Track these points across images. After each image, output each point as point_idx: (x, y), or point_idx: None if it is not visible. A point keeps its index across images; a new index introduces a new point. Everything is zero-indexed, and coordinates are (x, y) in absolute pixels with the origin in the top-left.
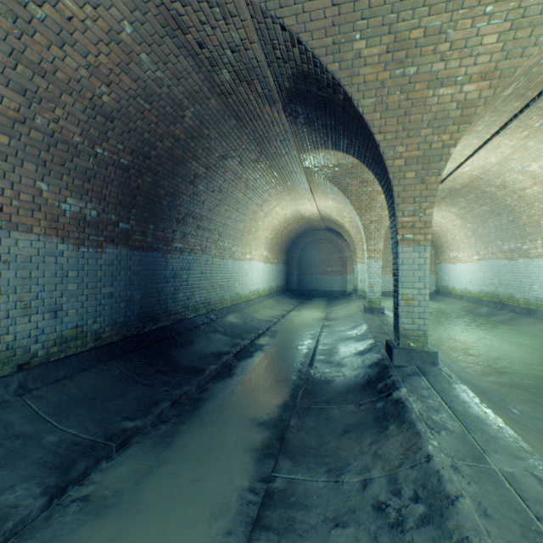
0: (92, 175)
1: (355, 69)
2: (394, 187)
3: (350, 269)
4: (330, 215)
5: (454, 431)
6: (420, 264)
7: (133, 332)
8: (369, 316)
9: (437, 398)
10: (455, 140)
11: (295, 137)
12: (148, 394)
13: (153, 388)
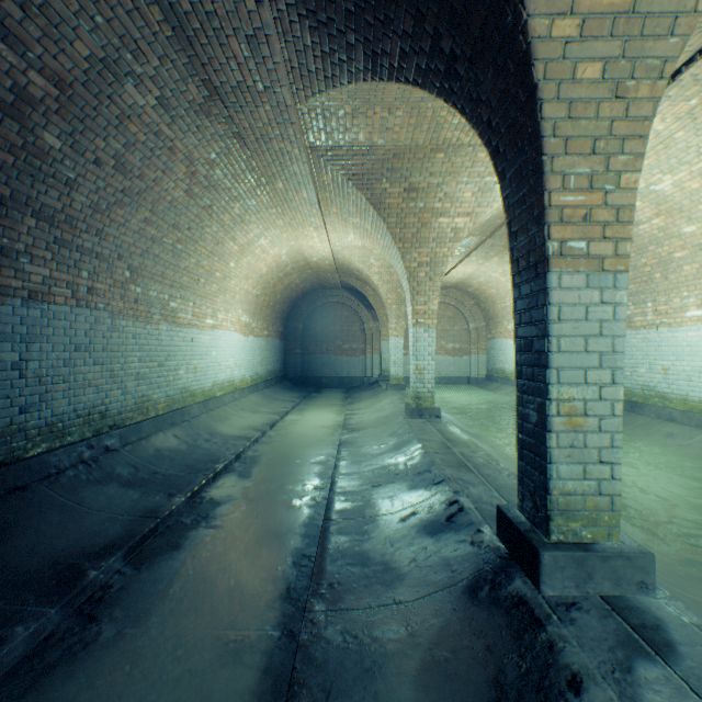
0: None
1: None
2: (545, 106)
3: (377, 346)
4: (350, 261)
5: None
6: (604, 319)
7: None
8: (418, 422)
9: None
10: None
11: (284, 41)
12: None
13: None
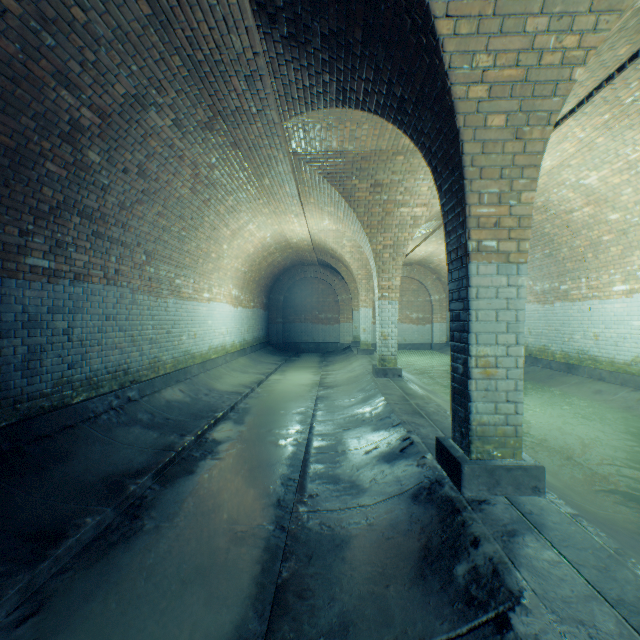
0: None
1: None
2: (465, 145)
3: (349, 316)
4: (325, 242)
5: None
6: (509, 298)
7: None
8: (383, 380)
9: (631, 635)
10: (586, 50)
11: (273, 78)
12: None
13: None
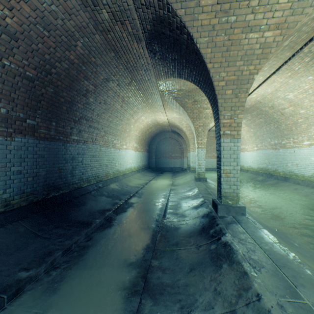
0: (0, 81)
1: (195, 15)
2: (218, 100)
3: (186, 155)
4: (174, 122)
5: (270, 269)
6: (234, 150)
7: (39, 198)
8: (198, 182)
9: (251, 240)
10: (257, 70)
11: (154, 69)
12: (46, 245)
13: (51, 240)
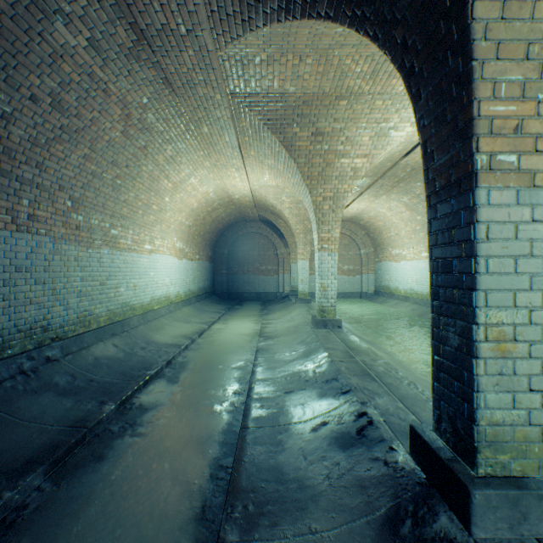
0: None
1: None
2: (477, 5)
3: (287, 267)
4: (266, 198)
5: None
6: (534, 238)
7: None
8: (323, 332)
9: None
10: None
11: None
12: None
13: None
